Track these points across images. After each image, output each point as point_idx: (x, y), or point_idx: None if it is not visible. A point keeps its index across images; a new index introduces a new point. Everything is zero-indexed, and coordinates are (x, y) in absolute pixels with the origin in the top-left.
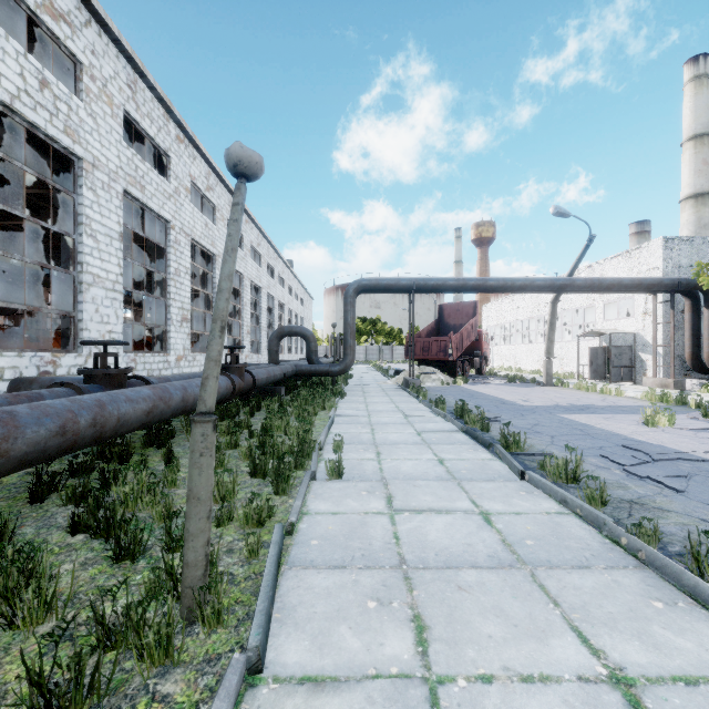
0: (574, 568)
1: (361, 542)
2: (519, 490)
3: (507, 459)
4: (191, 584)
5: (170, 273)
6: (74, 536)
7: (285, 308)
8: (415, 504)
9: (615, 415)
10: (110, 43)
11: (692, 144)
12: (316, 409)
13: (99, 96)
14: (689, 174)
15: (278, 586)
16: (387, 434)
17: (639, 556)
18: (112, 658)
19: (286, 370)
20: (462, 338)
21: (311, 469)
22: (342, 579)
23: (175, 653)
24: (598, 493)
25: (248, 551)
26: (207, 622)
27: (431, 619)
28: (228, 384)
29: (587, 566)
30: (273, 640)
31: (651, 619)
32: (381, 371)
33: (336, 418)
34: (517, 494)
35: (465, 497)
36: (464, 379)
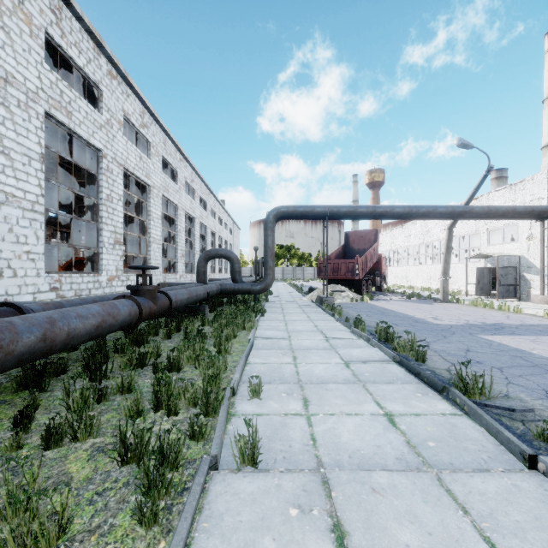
0: None
1: None
2: (547, 501)
3: (486, 421)
4: None
5: (101, 198)
6: None
7: (216, 236)
8: None
9: (539, 337)
10: None
11: None
12: (235, 331)
13: (13, 12)
14: None
15: None
16: (311, 366)
17: None
18: None
19: (210, 289)
20: (366, 260)
21: (212, 450)
22: None
23: None
24: None
25: None
26: None
27: None
28: (133, 310)
29: None
30: None
31: None
32: (296, 288)
33: (255, 340)
34: None
35: (473, 531)
36: (370, 296)
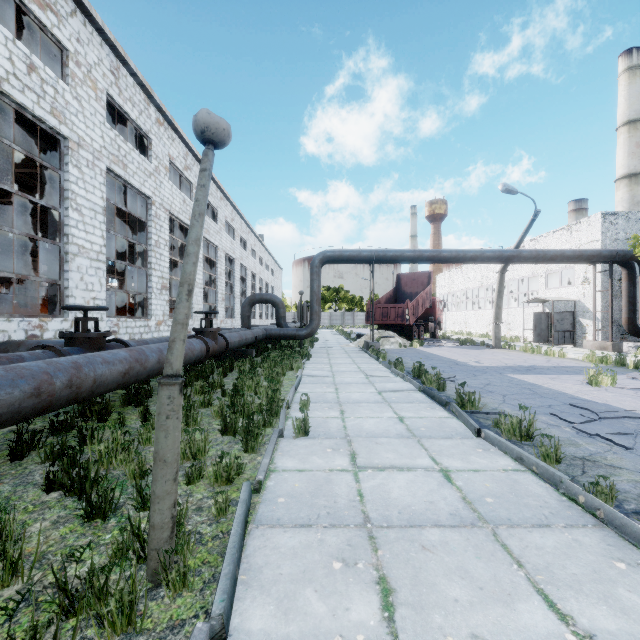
0: (534, 527)
1: (326, 499)
2: (475, 447)
3: (464, 417)
4: (157, 546)
5: (150, 244)
6: (49, 494)
7: (256, 278)
8: (378, 461)
9: (560, 376)
10: (94, 32)
11: (626, 129)
12: (284, 370)
13: (83, 81)
14: (623, 156)
15: (245, 546)
16: (350, 393)
17: (598, 515)
18: (74, 625)
19: (257, 334)
20: (418, 305)
21: (279, 427)
22: (308, 539)
23: (139, 618)
24: (553, 451)
25: (216, 509)
26: (172, 585)
27: (396, 581)
28: (202, 347)
29: (547, 525)
30: (238, 605)
31: (616, 581)
32: (344, 335)
33: (302, 378)
34: (475, 451)
35: (425, 455)
36: (420, 342)
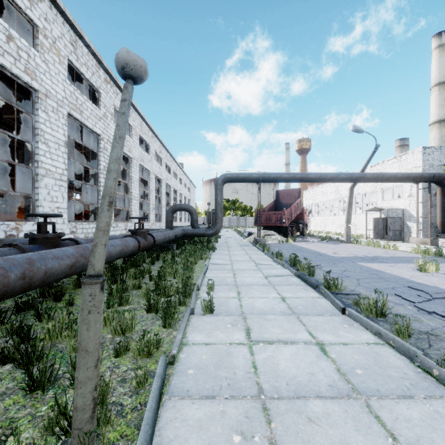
0: (400, 398)
1: (227, 371)
2: (342, 323)
3: (331, 298)
4: (79, 426)
5: (100, 169)
6: (4, 366)
7: (177, 193)
8: (268, 336)
9: (397, 264)
10: (58, 14)
11: (437, 88)
12: (196, 259)
13: (50, 49)
14: (435, 107)
15: (158, 418)
16: (244, 278)
17: None
18: None
19: (177, 233)
20: (291, 212)
21: (191, 306)
22: (212, 410)
23: None
24: (406, 328)
25: (136, 382)
26: None
27: None
28: (135, 244)
29: (410, 396)
30: None
31: None
32: (239, 233)
33: (209, 265)
34: (342, 327)
35: (304, 330)
36: (293, 238)
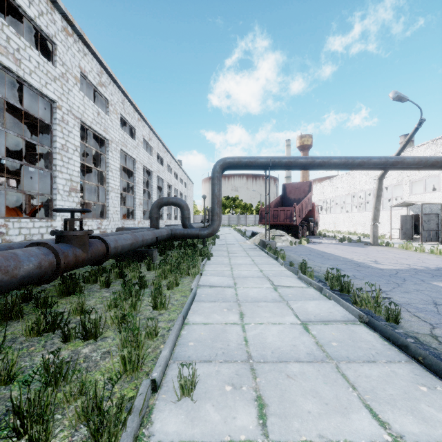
0: None
1: None
2: None
3: None
4: None
5: (55, 147)
6: None
7: (172, 188)
8: None
9: None
10: None
11: None
12: (177, 279)
13: None
14: None
15: None
16: (262, 328)
17: None
18: None
19: (160, 234)
20: (302, 208)
21: None
22: None
23: None
24: None
25: None
26: None
27: None
28: (46, 260)
29: None
30: None
31: None
32: (240, 233)
33: (199, 289)
34: None
35: None
36: (306, 239)
